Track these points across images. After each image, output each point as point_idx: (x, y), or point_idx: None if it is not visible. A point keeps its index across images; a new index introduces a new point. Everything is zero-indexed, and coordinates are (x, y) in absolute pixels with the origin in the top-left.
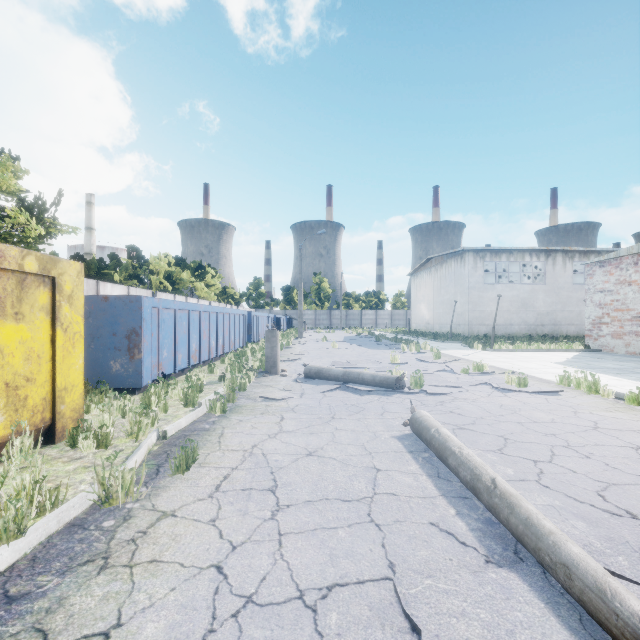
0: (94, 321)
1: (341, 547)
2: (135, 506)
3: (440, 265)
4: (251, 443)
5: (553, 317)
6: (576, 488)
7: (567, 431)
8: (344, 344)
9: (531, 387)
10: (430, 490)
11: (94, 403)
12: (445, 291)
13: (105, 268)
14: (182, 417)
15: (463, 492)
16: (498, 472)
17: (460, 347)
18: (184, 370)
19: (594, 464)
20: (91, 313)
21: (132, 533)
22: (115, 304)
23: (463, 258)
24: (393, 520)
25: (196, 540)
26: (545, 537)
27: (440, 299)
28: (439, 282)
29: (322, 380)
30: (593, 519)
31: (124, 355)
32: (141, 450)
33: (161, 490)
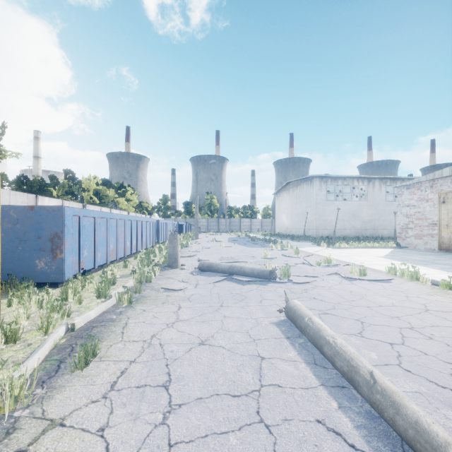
0: (21, 227)
1: None
2: (23, 414)
3: (296, 187)
4: (151, 333)
5: (373, 224)
6: (433, 371)
7: (407, 314)
8: (228, 243)
9: (369, 276)
10: (310, 379)
11: (16, 297)
12: (299, 205)
13: (45, 186)
14: (94, 308)
15: (339, 380)
16: (364, 356)
17: (311, 245)
18: (103, 265)
19: (438, 345)
20: (19, 220)
21: None
22: (40, 213)
23: (312, 182)
24: (281, 419)
25: None
26: (442, 449)
27: (296, 211)
28: (295, 199)
29: (212, 272)
30: None
31: (48, 255)
32: (45, 346)
33: (56, 391)
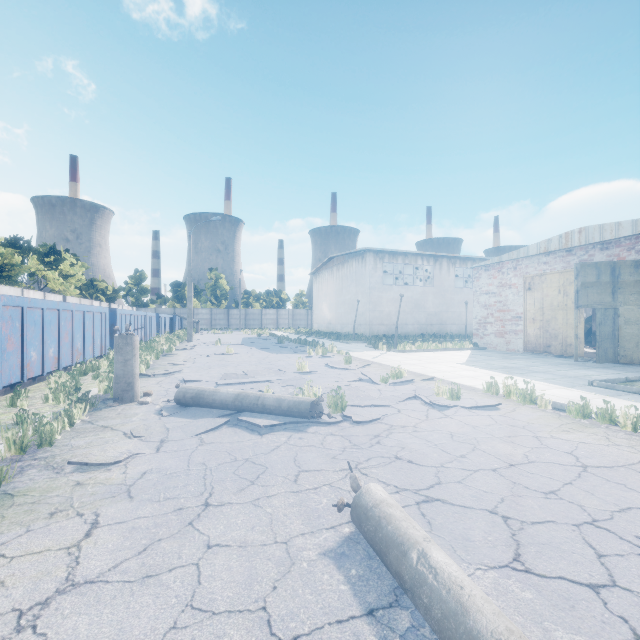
0: None
1: None
2: None
3: (342, 265)
4: None
5: (440, 317)
6: None
7: (562, 481)
8: (242, 348)
9: (464, 399)
10: None
11: None
12: (347, 291)
13: None
14: None
15: None
16: None
17: (365, 348)
18: None
19: None
20: None
21: None
22: None
23: (364, 258)
24: None
25: None
26: None
27: (342, 299)
28: (341, 282)
29: (203, 408)
30: None
31: None
32: None
33: None
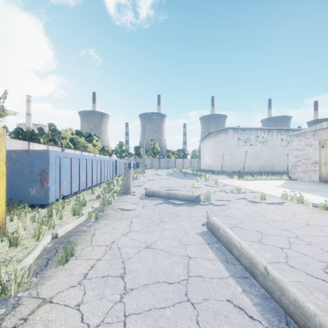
0: (19, 165)
1: (168, 326)
2: (24, 294)
3: (215, 136)
4: (111, 240)
5: (271, 162)
6: (310, 267)
7: (293, 227)
8: (167, 176)
9: (267, 200)
10: (223, 272)
11: (16, 215)
12: (218, 149)
13: (35, 135)
14: (71, 222)
15: (244, 273)
16: (262, 257)
17: (226, 178)
18: (77, 192)
19: (315, 249)
20: (17, 160)
21: (15, 321)
22: (32, 155)
23: (227, 132)
24: (202, 299)
25: (63, 325)
26: (312, 318)
27: (215, 153)
28: (215, 144)
29: (155, 197)
30: (327, 291)
31: (38, 185)
32: (37, 249)
33: (46, 279)
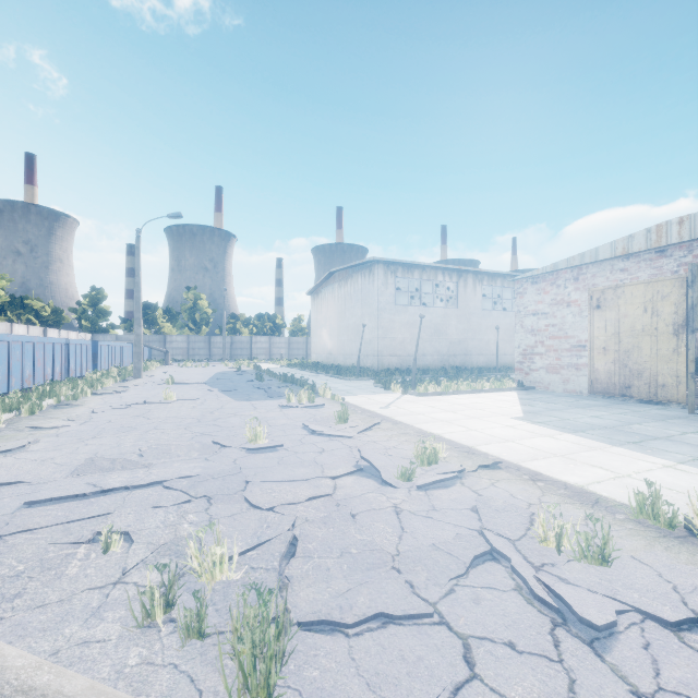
0: None
1: None
2: None
3: (345, 281)
4: None
5: (465, 346)
6: None
7: None
8: (198, 389)
9: (619, 561)
10: None
11: None
12: (350, 313)
13: None
14: None
15: None
16: None
17: (372, 388)
18: None
19: None
20: None
21: None
22: None
23: (372, 271)
24: None
25: None
26: None
27: (345, 323)
28: (343, 302)
29: None
30: None
31: None
32: None
33: None
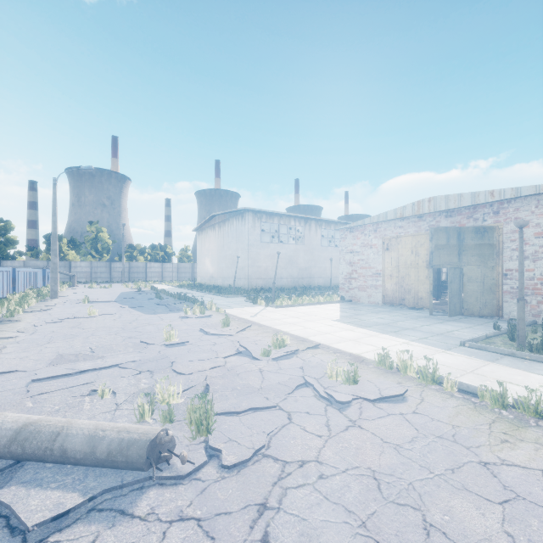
0: None
1: None
2: None
3: (223, 222)
4: None
5: (309, 272)
6: None
7: None
8: (112, 306)
9: (361, 382)
10: None
11: None
12: (228, 247)
13: None
14: None
15: None
16: None
17: (245, 303)
18: None
19: None
20: None
21: None
22: None
23: (244, 217)
24: None
25: None
26: None
27: (223, 254)
28: (222, 238)
29: None
30: None
31: None
32: None
33: None
